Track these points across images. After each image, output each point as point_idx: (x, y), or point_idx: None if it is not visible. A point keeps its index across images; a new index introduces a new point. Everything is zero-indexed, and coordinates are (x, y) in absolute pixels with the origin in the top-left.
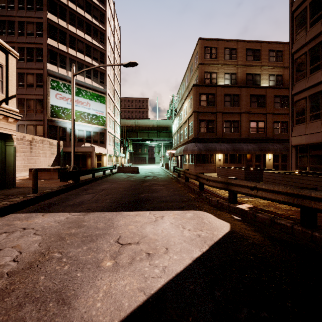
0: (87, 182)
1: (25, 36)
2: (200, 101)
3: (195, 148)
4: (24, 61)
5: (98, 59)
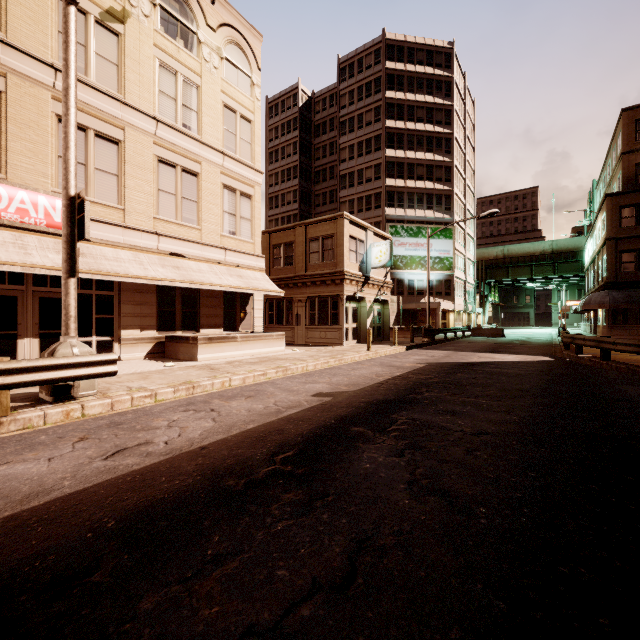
0: (441, 342)
1: (364, 184)
2: (621, 220)
3: (606, 299)
4: (363, 211)
5: (442, 178)
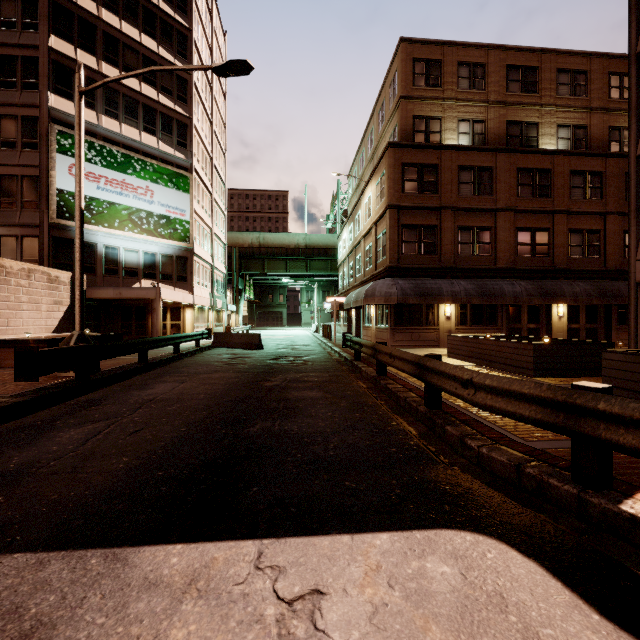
0: (120, 377)
1: None
2: (404, 183)
3: (393, 289)
4: None
5: (173, 92)
